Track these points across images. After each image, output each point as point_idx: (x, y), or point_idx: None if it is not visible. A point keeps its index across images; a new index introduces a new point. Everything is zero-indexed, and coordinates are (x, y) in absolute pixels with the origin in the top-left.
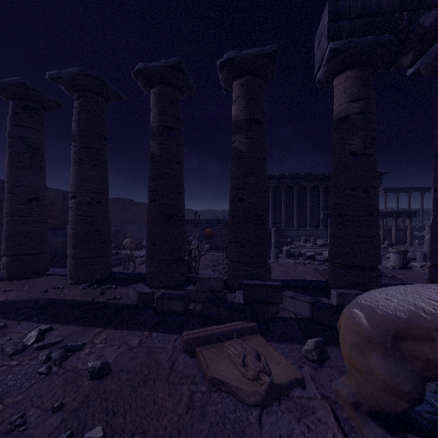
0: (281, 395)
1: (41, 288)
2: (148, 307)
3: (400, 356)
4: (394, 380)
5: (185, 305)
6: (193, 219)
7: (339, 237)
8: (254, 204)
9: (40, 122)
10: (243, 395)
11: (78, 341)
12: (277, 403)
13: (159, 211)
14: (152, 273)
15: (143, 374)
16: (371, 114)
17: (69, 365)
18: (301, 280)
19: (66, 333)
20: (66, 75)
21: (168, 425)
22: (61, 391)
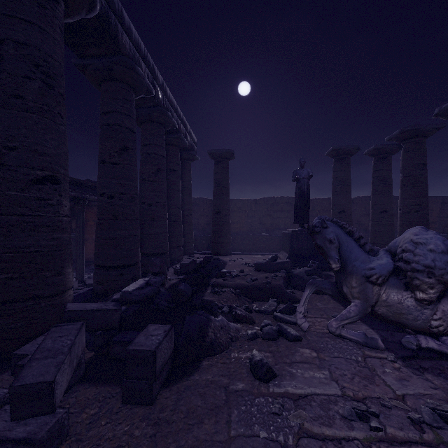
0: None
1: None
2: None
3: None
4: None
5: None
6: None
7: None
8: None
9: (388, 164)
10: None
11: None
12: None
13: None
14: None
15: None
16: None
17: None
18: None
19: None
20: (393, 137)
21: None
22: None
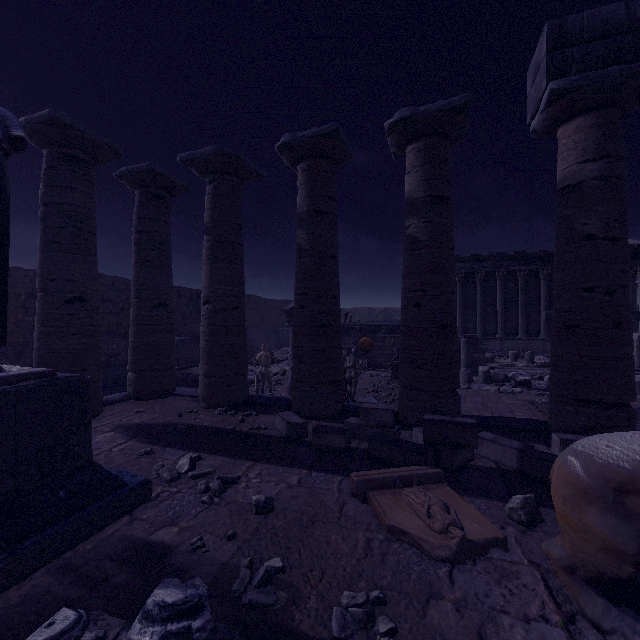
0: (476, 553)
1: (173, 411)
2: (301, 441)
3: (624, 513)
4: (615, 539)
5: (347, 442)
6: (343, 323)
7: (565, 358)
8: (437, 311)
9: (167, 211)
10: (429, 547)
11: (231, 474)
12: (471, 562)
13: (309, 320)
14: (300, 399)
15: (310, 514)
16: (619, 178)
17: (229, 498)
18: (506, 418)
19: (216, 464)
20: (200, 157)
21: (346, 566)
22: (229, 522)
